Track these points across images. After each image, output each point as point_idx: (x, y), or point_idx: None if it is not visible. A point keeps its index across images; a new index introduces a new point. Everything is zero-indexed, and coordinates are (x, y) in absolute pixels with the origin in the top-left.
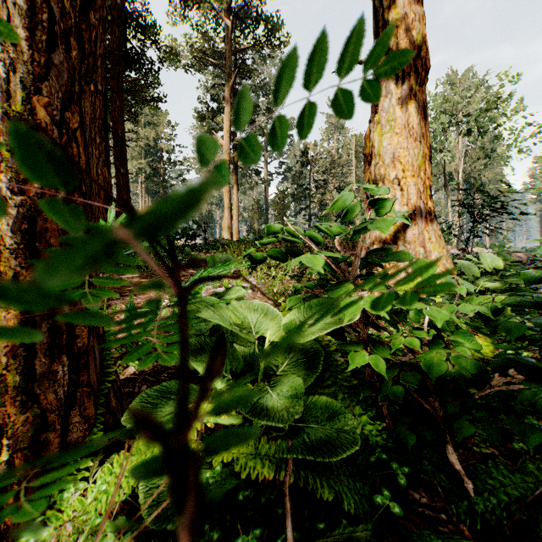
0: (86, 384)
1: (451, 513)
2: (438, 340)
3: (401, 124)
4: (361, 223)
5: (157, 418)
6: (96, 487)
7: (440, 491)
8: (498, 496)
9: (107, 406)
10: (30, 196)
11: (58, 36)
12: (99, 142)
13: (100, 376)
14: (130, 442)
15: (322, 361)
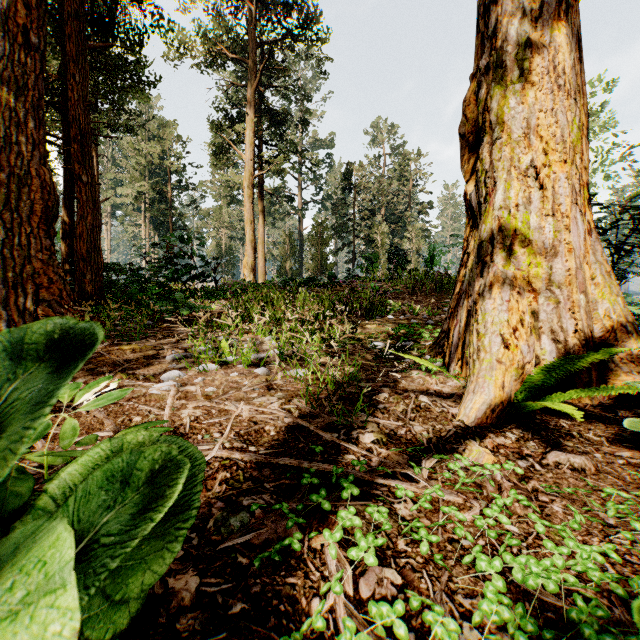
0: None
1: None
2: None
3: (542, 65)
4: None
5: None
6: None
7: None
8: None
9: None
10: None
11: None
12: (34, 126)
13: None
14: None
15: None
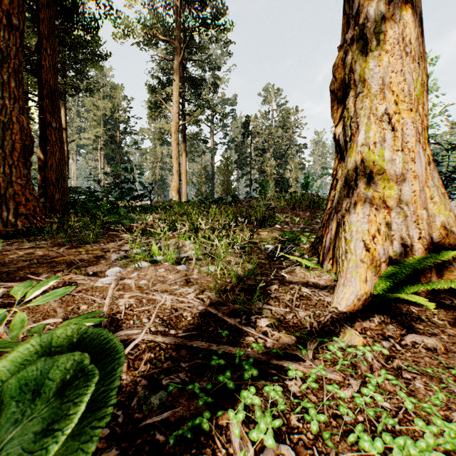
0: None
1: None
2: None
3: (394, 37)
4: None
5: None
6: None
7: None
8: None
9: None
10: None
11: None
12: (15, 86)
13: None
14: None
15: None
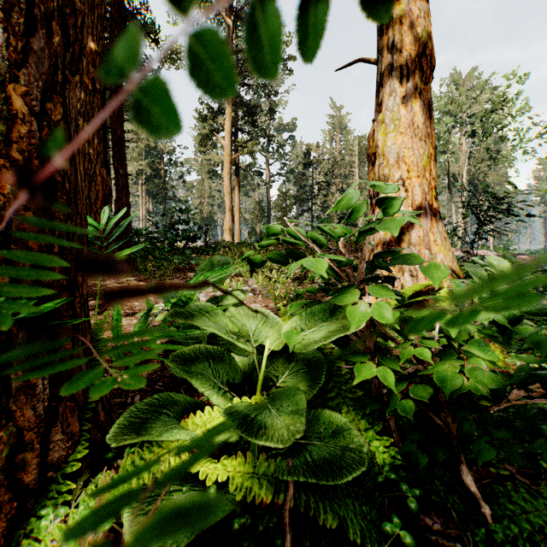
0: (70, 398)
1: (467, 541)
2: (451, 350)
3: (406, 123)
4: (367, 224)
5: (146, 437)
6: (77, 513)
7: (454, 516)
8: (519, 523)
9: (95, 421)
10: (4, 193)
11: (37, 20)
12: (97, 142)
13: (86, 388)
14: (119, 460)
15: (325, 371)
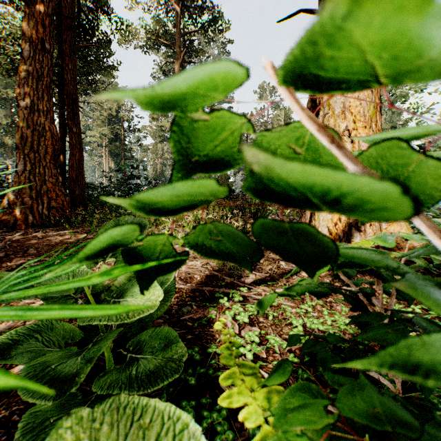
0: None
1: None
2: None
3: None
4: None
5: None
6: None
7: None
8: None
9: None
10: None
11: None
12: (47, 100)
13: None
14: None
15: None
